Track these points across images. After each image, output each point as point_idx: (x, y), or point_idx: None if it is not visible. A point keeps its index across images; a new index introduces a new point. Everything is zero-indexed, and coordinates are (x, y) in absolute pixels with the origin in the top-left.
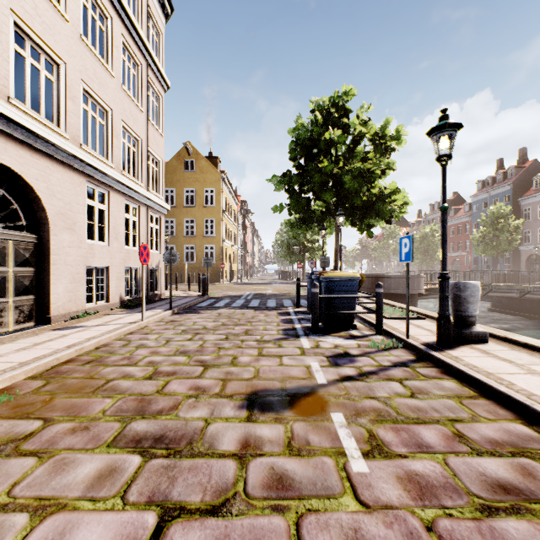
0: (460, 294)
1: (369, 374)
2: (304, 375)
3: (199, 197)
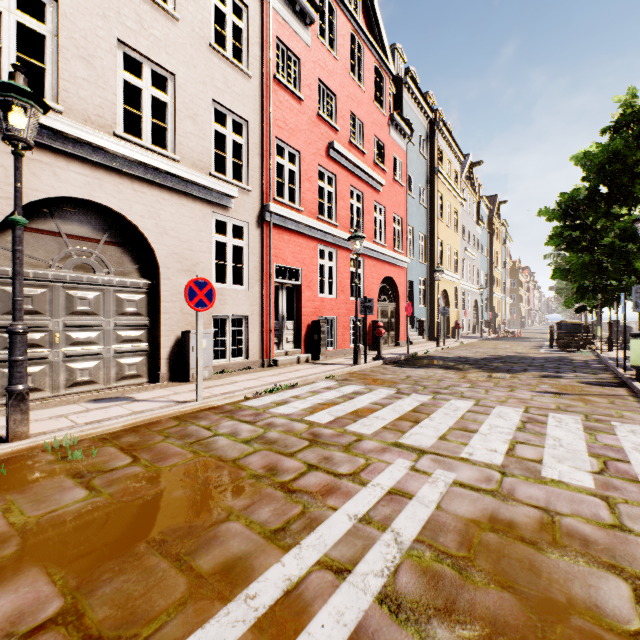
0: None
1: None
2: None
3: None
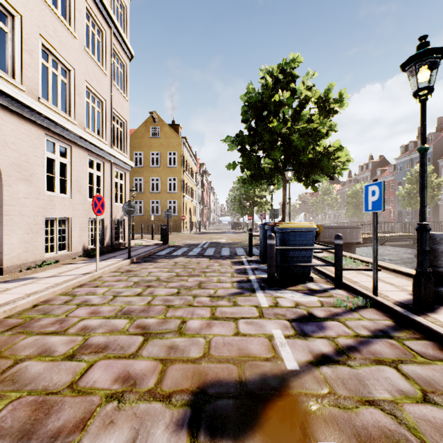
0: (436, 248)
1: (349, 351)
2: (266, 352)
3: (163, 158)
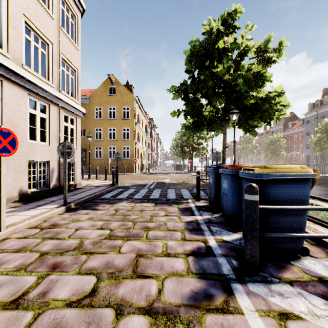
0: None
1: None
2: None
3: (119, 112)
